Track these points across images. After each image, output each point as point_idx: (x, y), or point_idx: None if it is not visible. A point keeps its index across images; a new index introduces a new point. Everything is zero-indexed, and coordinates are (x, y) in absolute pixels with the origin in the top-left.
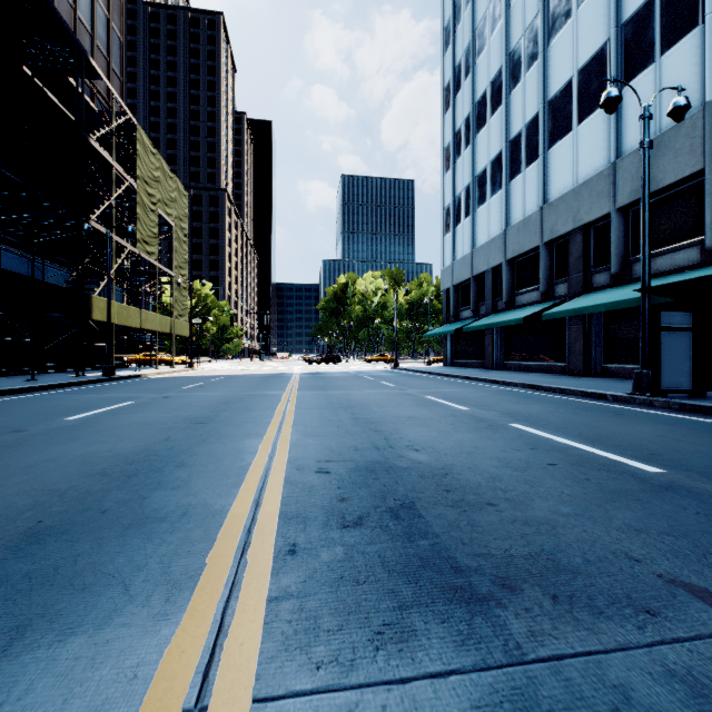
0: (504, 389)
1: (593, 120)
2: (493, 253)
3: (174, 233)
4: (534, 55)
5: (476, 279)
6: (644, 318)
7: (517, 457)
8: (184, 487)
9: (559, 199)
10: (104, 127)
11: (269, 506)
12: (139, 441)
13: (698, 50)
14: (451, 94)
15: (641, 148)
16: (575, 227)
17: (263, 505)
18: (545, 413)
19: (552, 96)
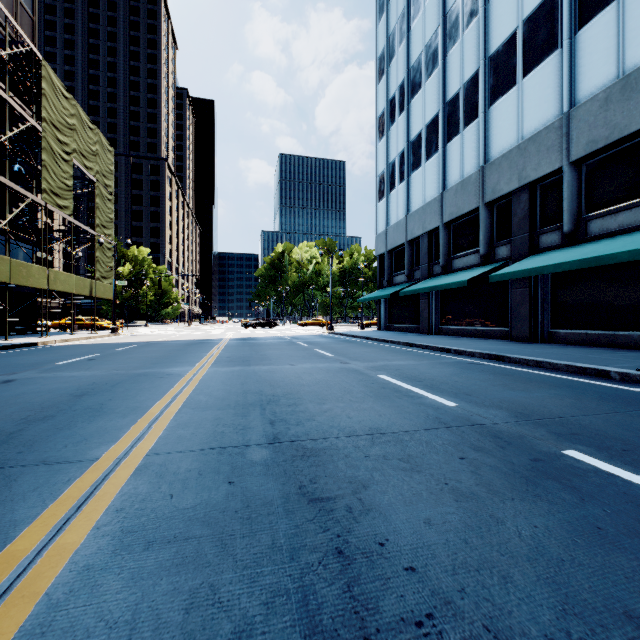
0: (464, 361)
1: (541, 71)
2: (429, 216)
3: (95, 188)
4: (473, 11)
5: (411, 244)
6: None
7: None
8: None
9: (501, 157)
10: None
11: None
12: None
13: None
14: (385, 62)
15: None
16: (521, 185)
17: None
18: (577, 412)
19: (493, 51)
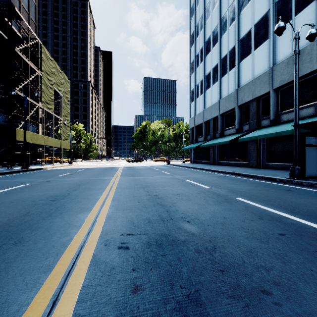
0: (223, 175)
1: (261, 48)
2: (213, 111)
3: (62, 99)
4: (233, 18)
5: (205, 123)
6: (296, 140)
7: (255, 227)
8: (1, 274)
9: (245, 85)
10: (24, 44)
11: (64, 306)
12: (6, 216)
13: (313, 13)
14: (194, 38)
15: (294, 54)
16: (253, 98)
17: (59, 304)
18: (251, 190)
19: (241, 37)
